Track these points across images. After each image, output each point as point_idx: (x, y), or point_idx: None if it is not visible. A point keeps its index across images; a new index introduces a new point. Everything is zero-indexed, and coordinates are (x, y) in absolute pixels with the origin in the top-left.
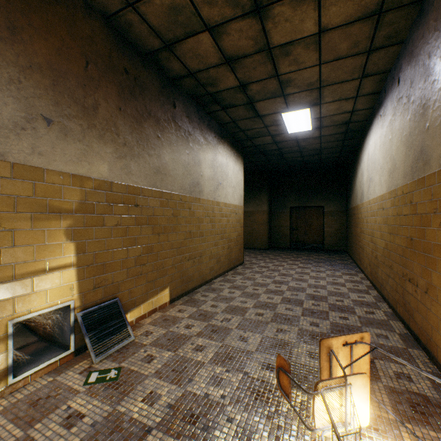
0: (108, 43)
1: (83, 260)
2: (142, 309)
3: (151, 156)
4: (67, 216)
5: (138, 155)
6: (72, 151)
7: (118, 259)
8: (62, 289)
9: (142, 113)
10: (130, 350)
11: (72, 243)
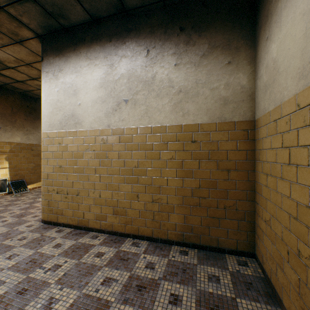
0: (21, 100)
1: (11, 167)
2: (35, 185)
3: (40, 132)
4: (6, 153)
5: (33, 133)
6: (8, 135)
7: (24, 167)
8: (4, 174)
9: (35, 118)
10: (27, 193)
11: (8, 161)
